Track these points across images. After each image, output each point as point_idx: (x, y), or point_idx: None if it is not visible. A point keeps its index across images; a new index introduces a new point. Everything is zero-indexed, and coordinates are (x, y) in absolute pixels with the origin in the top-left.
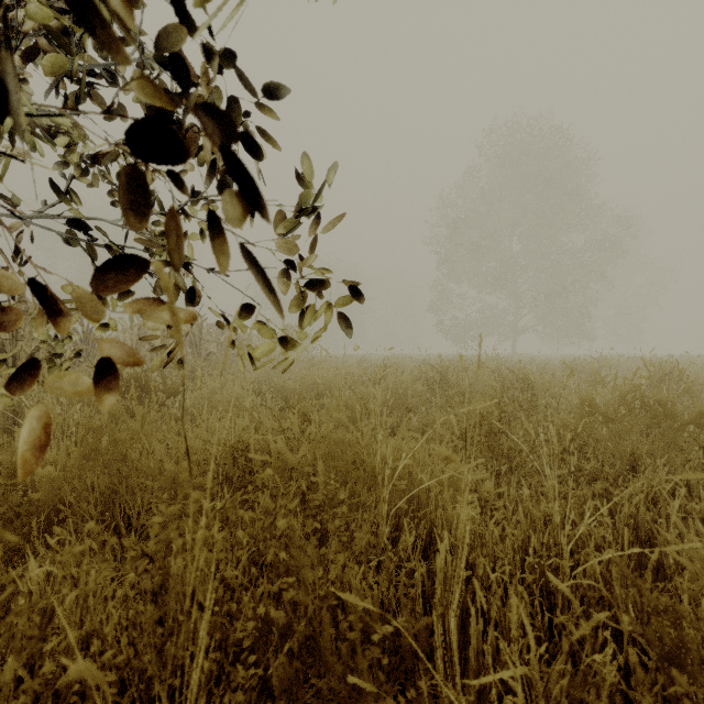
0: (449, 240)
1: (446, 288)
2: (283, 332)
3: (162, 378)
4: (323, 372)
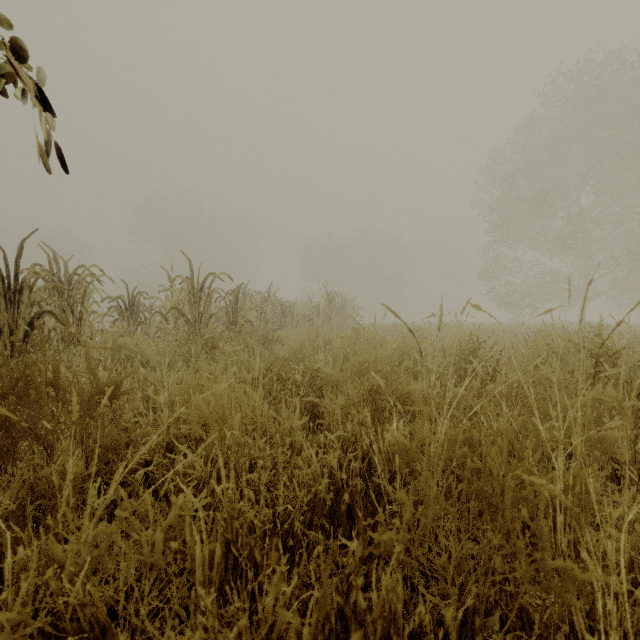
0: (504, 198)
1: (498, 252)
2: (326, 299)
3: (88, 368)
4: (379, 352)
